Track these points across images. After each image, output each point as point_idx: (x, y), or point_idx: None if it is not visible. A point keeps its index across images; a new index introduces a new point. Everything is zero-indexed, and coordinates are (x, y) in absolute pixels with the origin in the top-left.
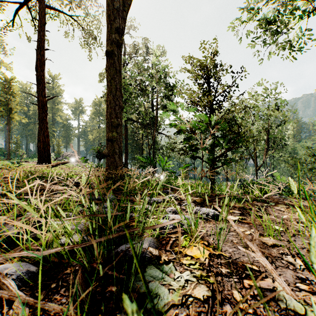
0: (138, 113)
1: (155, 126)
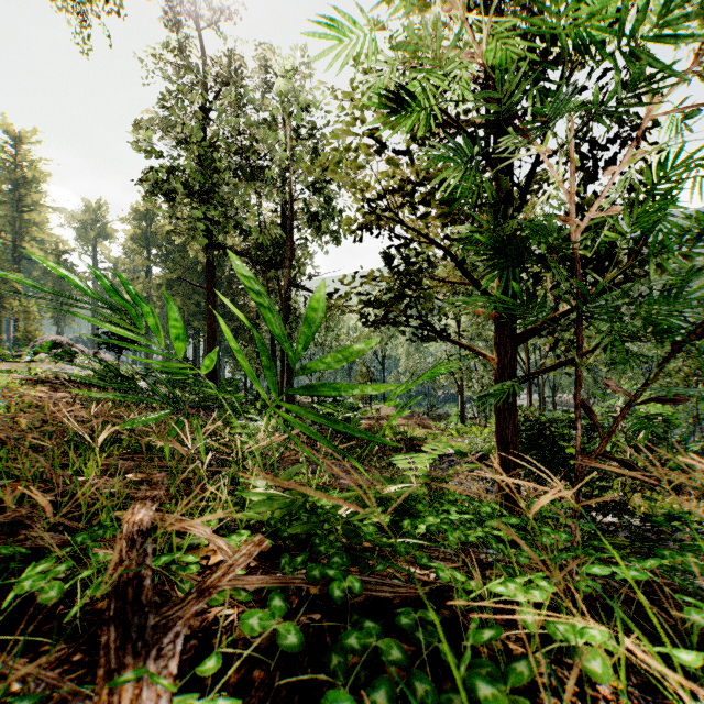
0: (241, 231)
1: (287, 265)
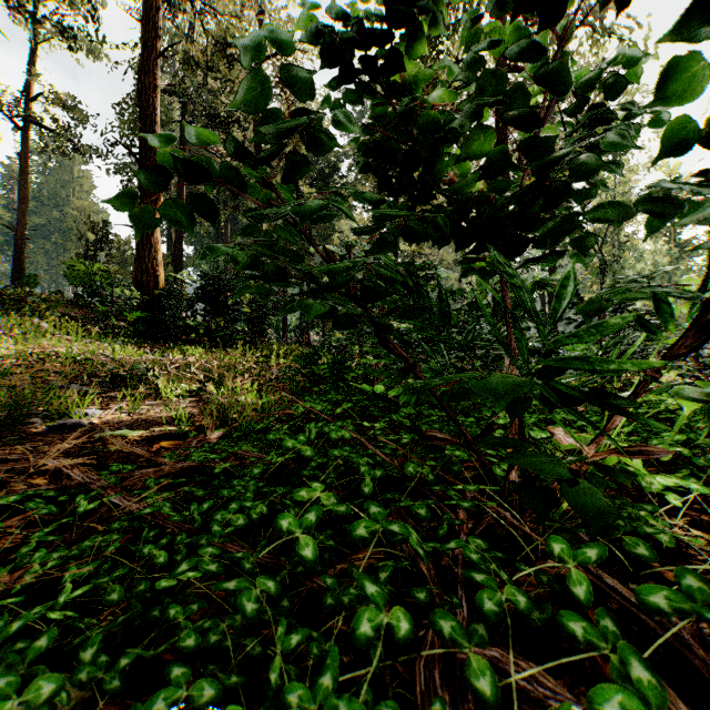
0: None
1: None
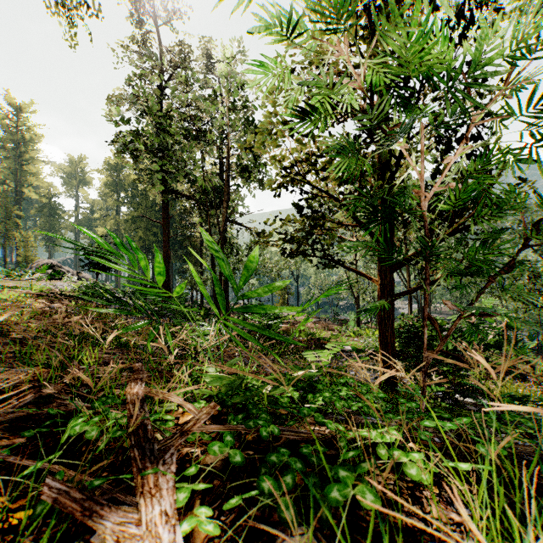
0: (189, 180)
1: (224, 206)
